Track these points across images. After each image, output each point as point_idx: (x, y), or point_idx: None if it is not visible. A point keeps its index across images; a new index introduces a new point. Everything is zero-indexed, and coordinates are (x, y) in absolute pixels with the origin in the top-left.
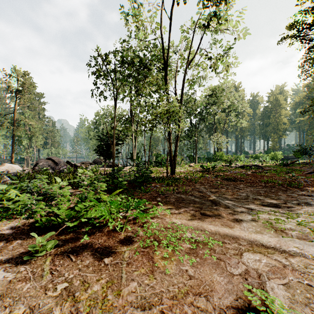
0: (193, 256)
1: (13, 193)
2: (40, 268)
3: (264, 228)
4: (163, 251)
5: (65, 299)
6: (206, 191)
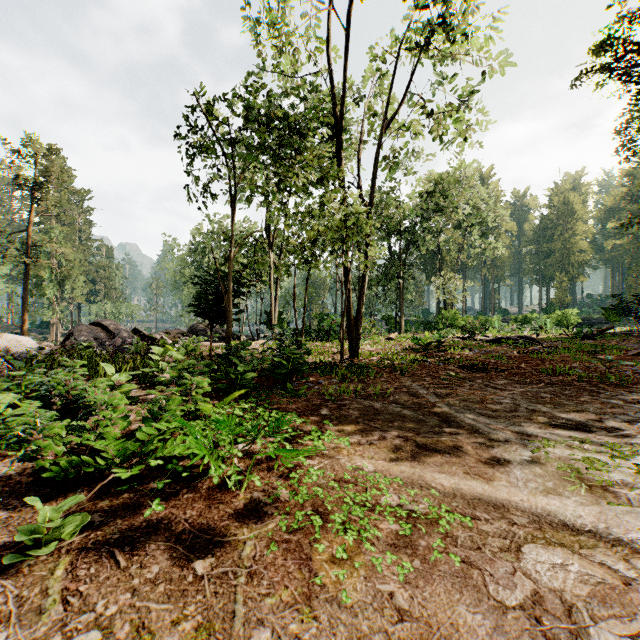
0: (405, 554)
1: (6, 399)
2: (39, 587)
3: (562, 481)
4: (334, 542)
5: None
6: (425, 394)
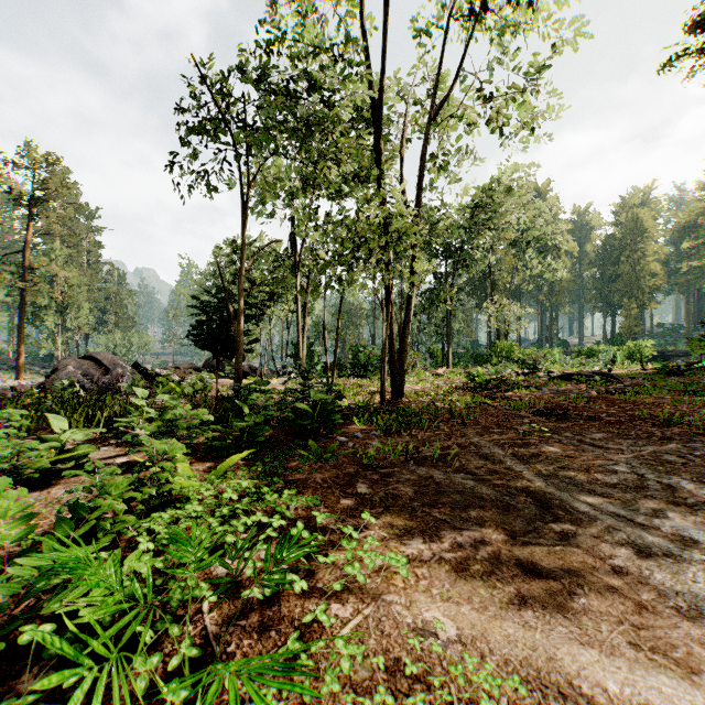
0: None
1: None
2: None
3: None
4: None
5: None
6: (502, 456)
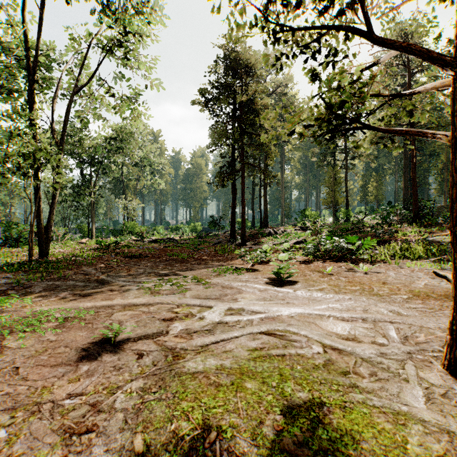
0: (59, 329)
1: None
2: None
3: (143, 293)
4: (18, 336)
5: None
6: (95, 273)
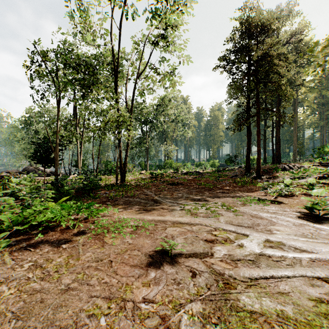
0: (133, 234)
1: None
2: (1, 259)
3: (185, 214)
4: (111, 235)
5: (34, 269)
6: (151, 194)
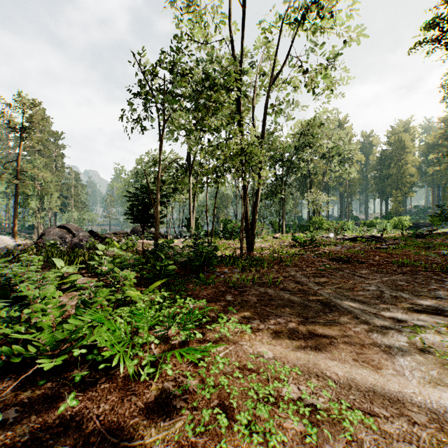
0: None
1: None
2: None
3: (444, 370)
4: (240, 447)
5: None
6: (308, 282)
